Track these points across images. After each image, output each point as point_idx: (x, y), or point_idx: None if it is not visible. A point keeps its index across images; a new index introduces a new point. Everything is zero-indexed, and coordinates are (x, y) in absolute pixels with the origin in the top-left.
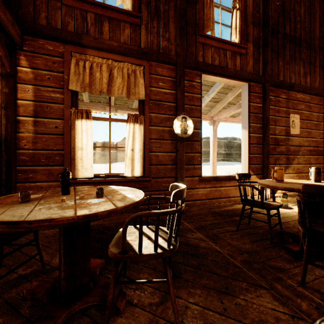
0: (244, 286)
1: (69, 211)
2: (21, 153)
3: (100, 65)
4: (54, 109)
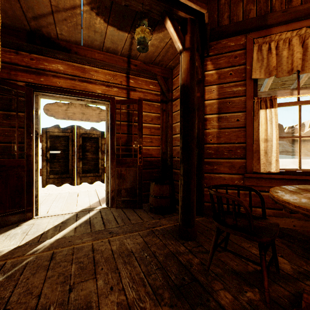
0: None
1: None
2: (207, 147)
3: (288, 40)
4: (236, 102)
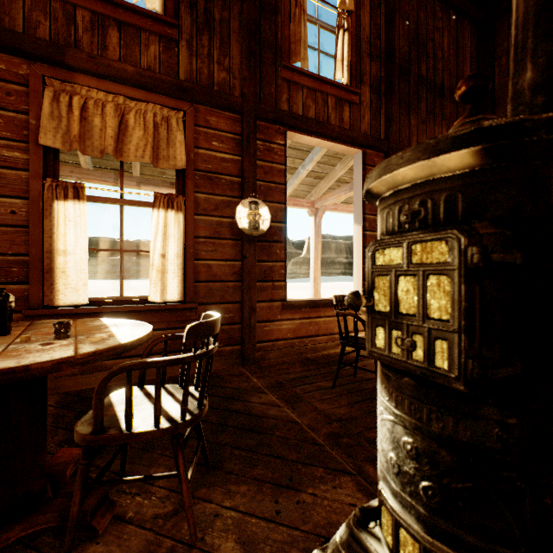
0: (319, 473)
1: None
2: None
3: (102, 104)
4: (10, 179)
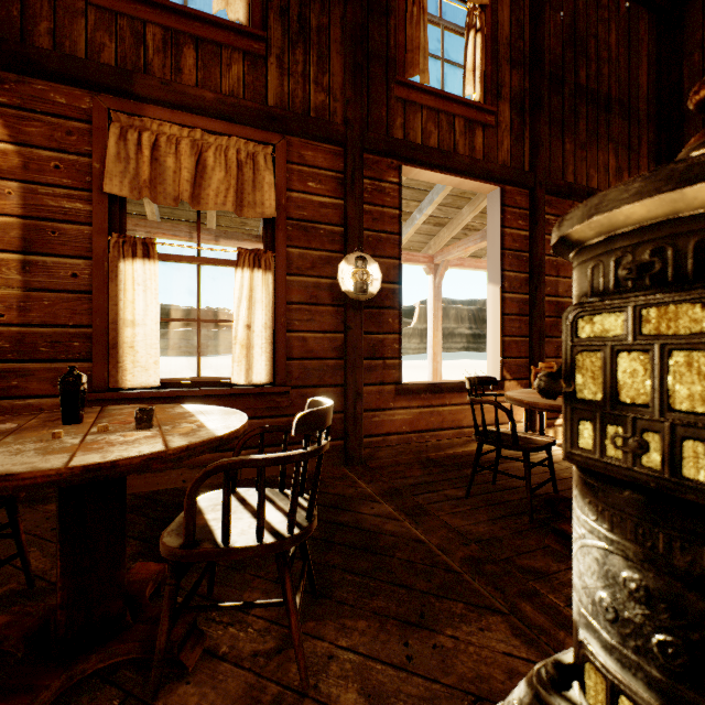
0: (458, 610)
1: (56, 458)
2: None
3: (176, 141)
4: (71, 235)
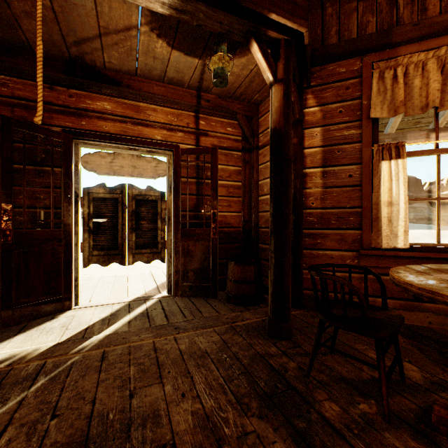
0: None
1: None
2: (307, 213)
3: (421, 64)
4: (347, 151)
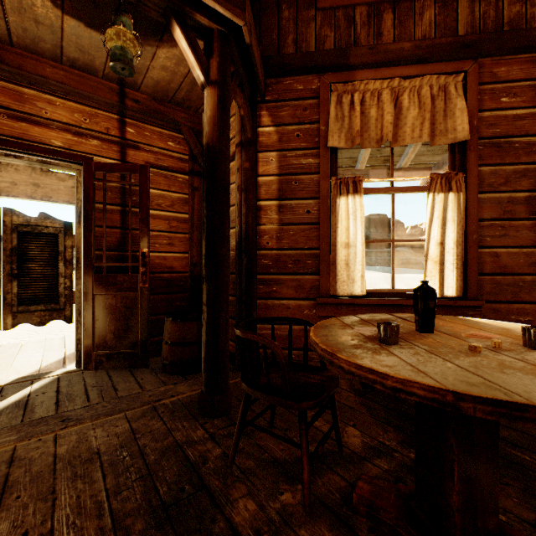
0: None
1: None
2: (262, 255)
3: (377, 94)
4: (305, 183)
